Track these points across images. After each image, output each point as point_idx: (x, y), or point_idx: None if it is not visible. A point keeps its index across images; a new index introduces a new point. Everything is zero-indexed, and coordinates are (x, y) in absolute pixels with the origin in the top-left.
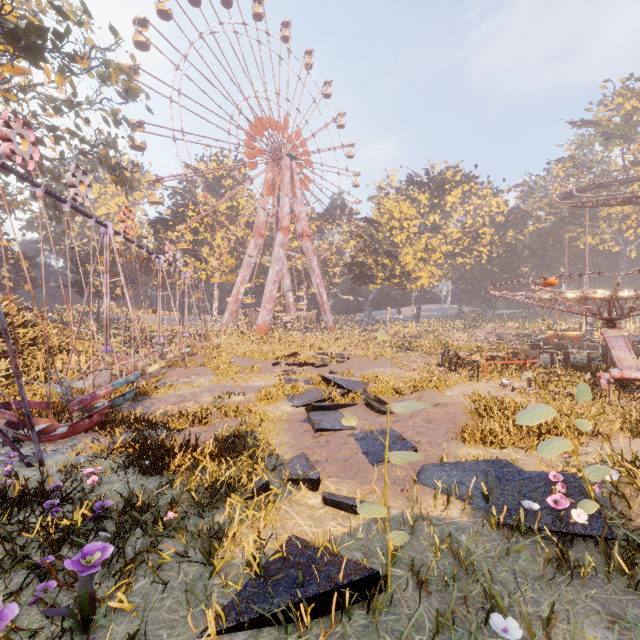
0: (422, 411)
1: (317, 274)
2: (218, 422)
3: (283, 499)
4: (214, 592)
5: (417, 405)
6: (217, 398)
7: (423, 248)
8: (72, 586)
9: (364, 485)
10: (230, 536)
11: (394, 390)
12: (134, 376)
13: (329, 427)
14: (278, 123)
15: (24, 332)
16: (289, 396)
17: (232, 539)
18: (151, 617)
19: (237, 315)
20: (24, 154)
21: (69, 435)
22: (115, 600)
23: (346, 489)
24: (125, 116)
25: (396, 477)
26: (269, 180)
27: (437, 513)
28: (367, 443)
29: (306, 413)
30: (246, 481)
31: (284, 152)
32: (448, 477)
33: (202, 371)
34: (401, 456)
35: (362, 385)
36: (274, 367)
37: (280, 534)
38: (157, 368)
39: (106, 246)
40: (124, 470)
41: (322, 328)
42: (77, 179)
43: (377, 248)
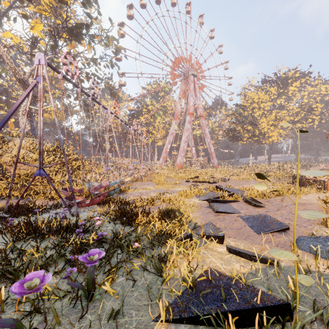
0: (286, 207)
1: (208, 137)
2: (159, 204)
3: (201, 245)
4: (163, 293)
5: (326, 172)
6: (158, 195)
7: (273, 118)
8: (85, 274)
9: (255, 244)
10: (171, 261)
11: (263, 194)
12: (119, 180)
13: (224, 211)
14: (187, 59)
15: (75, 163)
16: (196, 195)
17: (171, 263)
18: (126, 300)
19: (166, 159)
20: (72, 72)
21: (90, 205)
22: (106, 286)
23: (242, 245)
24: (115, 62)
25: (277, 242)
26: (182, 89)
27: (320, 270)
28: (251, 221)
29: (208, 203)
30: (177, 233)
31: (190, 73)
32: (323, 246)
33: (150, 183)
34: (310, 213)
35: (240, 191)
36: (186, 183)
37: (202, 265)
38: (129, 179)
39: (107, 119)
40: (113, 221)
41: (210, 166)
42: (94, 85)
43: (243, 121)
